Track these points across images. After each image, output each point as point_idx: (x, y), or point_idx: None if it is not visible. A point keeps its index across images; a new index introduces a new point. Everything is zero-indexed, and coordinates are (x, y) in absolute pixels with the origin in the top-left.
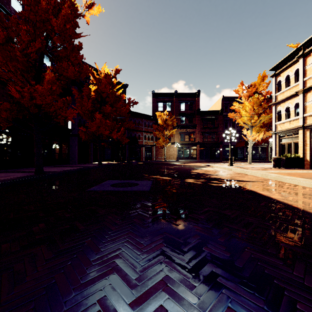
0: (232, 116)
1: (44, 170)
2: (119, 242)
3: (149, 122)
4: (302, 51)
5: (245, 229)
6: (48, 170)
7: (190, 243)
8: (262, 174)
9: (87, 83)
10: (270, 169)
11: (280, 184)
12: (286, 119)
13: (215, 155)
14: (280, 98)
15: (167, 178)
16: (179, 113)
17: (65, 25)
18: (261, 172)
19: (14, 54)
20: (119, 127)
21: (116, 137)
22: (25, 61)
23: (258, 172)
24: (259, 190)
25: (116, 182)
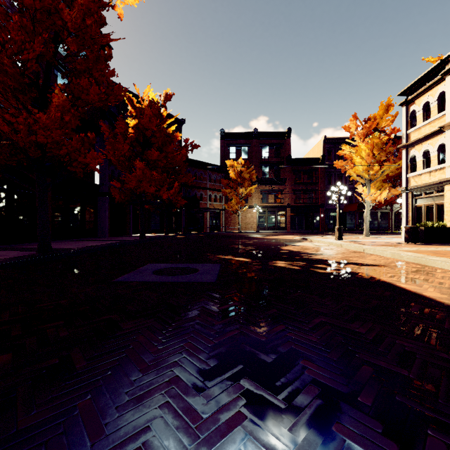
0: (340, 165)
1: (54, 246)
2: (148, 407)
3: (217, 175)
4: (449, 65)
5: (405, 369)
6: (61, 247)
7: (301, 412)
8: (392, 253)
9: (124, 117)
10: (401, 246)
11: (427, 269)
12: (424, 168)
13: (314, 224)
14: (414, 137)
15: (244, 260)
16: (260, 162)
17: (84, 20)
18: (390, 250)
19: (1, 63)
20: (171, 183)
21: (167, 196)
22: (18, 73)
23: (385, 250)
24: (398, 282)
25: (163, 266)
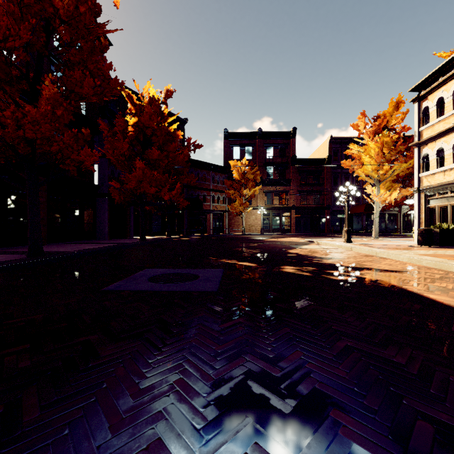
0: (347, 165)
1: (49, 249)
2: None
3: (220, 176)
4: None
5: None
6: (56, 250)
7: None
8: (409, 257)
9: (125, 116)
10: (416, 249)
11: (452, 276)
12: (438, 167)
13: (319, 226)
14: (427, 134)
15: (249, 265)
16: (265, 162)
17: (77, 7)
18: (405, 254)
19: None
20: (173, 184)
21: (168, 198)
22: (3, 62)
23: (400, 253)
24: (425, 292)
25: (161, 271)
